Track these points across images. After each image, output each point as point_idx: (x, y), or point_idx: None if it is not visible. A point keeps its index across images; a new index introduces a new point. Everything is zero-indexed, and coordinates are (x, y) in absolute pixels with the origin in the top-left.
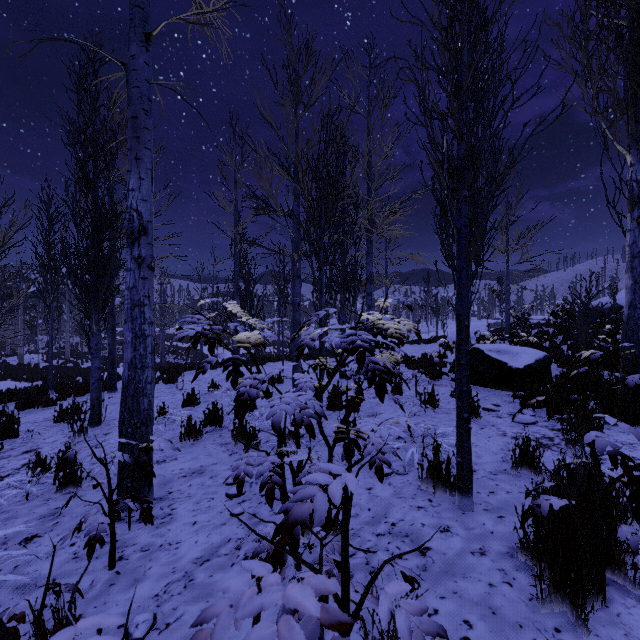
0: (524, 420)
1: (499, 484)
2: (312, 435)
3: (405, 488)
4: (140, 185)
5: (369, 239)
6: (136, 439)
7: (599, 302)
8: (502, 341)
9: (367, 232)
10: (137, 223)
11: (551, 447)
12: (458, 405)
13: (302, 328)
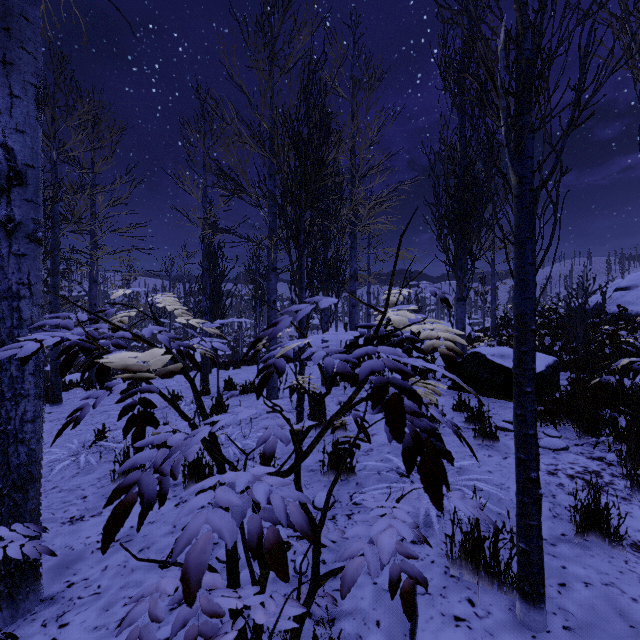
0: (553, 445)
1: (567, 566)
2: (282, 571)
3: (426, 572)
4: (11, 106)
5: (353, 233)
6: (2, 514)
7: (597, 301)
8: (488, 342)
9: (351, 225)
10: (5, 166)
11: (605, 489)
12: (520, 457)
13: (257, 342)
